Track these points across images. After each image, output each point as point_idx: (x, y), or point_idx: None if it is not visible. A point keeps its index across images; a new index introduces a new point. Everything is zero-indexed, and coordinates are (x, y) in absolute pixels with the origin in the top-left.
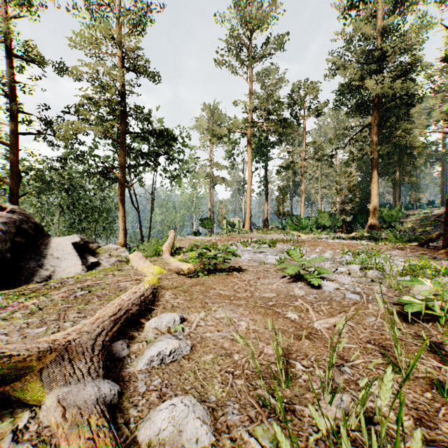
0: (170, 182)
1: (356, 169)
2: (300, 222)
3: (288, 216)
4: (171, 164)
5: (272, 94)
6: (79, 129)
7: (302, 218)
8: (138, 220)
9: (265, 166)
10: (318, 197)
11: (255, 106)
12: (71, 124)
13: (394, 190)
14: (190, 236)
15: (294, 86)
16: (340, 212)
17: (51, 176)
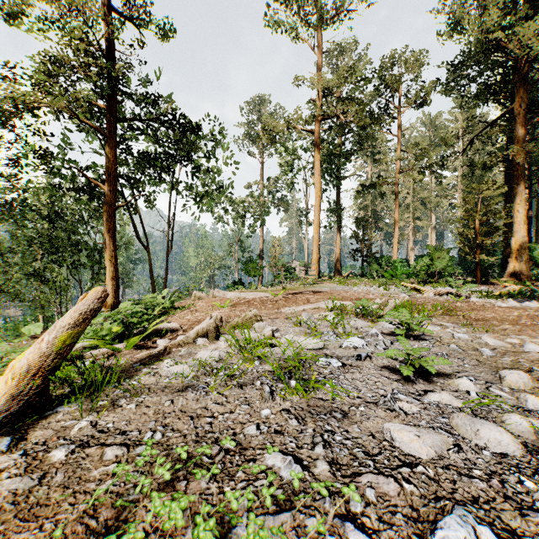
0: (195, 204)
1: (465, 191)
2: (393, 267)
3: (372, 258)
4: (198, 177)
5: (354, 66)
6: (20, 100)
7: (397, 260)
8: (149, 264)
9: (337, 187)
10: (410, 232)
11: (326, 87)
12: (9, 94)
13: (528, 220)
14: (217, 292)
15: (384, 62)
16: (474, 249)
17: (26, 200)
